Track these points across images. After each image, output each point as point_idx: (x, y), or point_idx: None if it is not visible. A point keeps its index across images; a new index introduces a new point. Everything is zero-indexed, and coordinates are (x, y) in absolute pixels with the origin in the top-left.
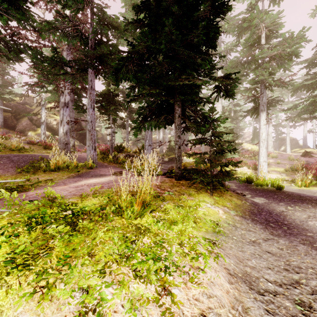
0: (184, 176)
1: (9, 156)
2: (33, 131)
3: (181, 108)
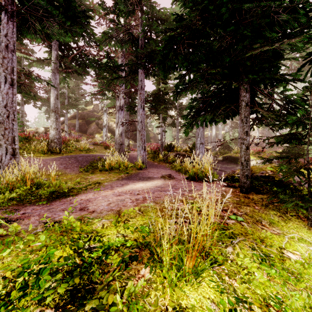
0: (252, 187)
1: (76, 157)
2: (99, 134)
3: (249, 93)
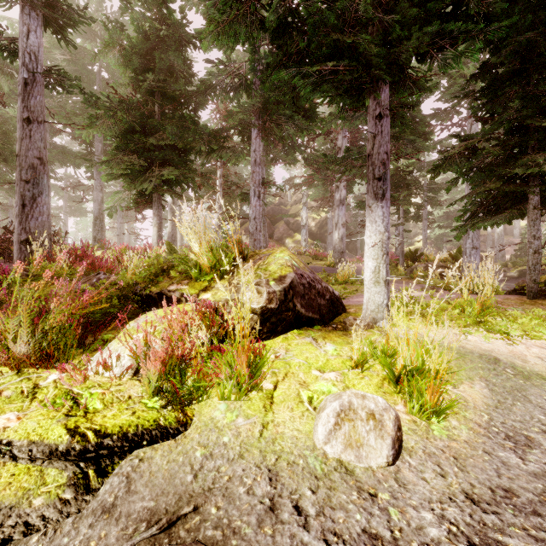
0: (545, 294)
1: None
2: (291, 238)
3: (539, 195)
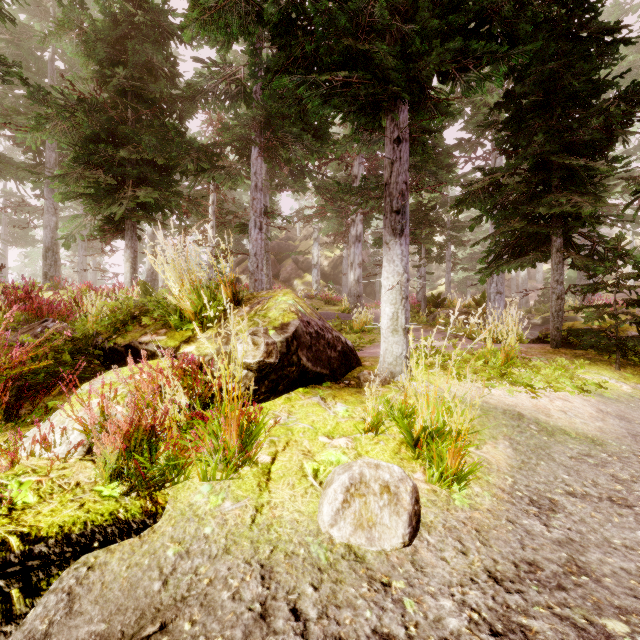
0: (568, 343)
1: None
2: (300, 279)
3: (562, 237)
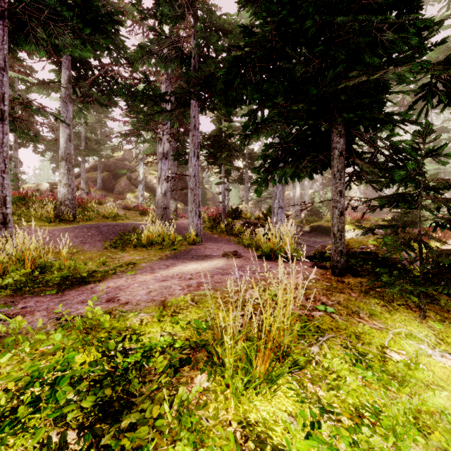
0: (349, 267)
1: (99, 226)
2: (132, 193)
3: (344, 138)
